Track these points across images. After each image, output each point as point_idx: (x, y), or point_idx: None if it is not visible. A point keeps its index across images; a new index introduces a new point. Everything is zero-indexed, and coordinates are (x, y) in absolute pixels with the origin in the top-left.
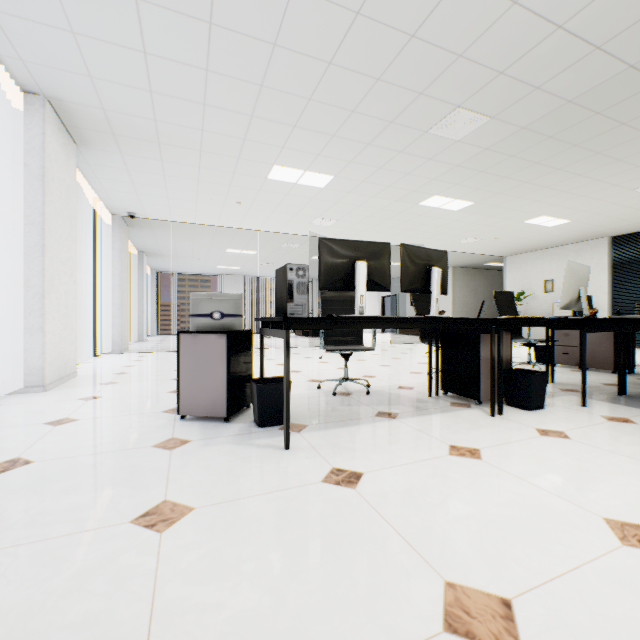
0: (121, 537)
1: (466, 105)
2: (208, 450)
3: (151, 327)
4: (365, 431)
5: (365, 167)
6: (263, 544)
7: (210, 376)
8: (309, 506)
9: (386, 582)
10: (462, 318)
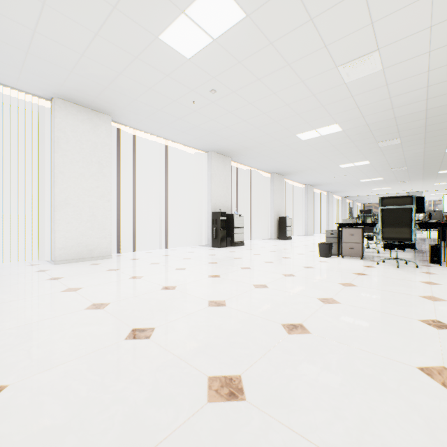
0: None
1: (399, 182)
2: None
3: (360, 226)
4: None
5: (395, 186)
6: None
7: None
8: None
9: None
10: None
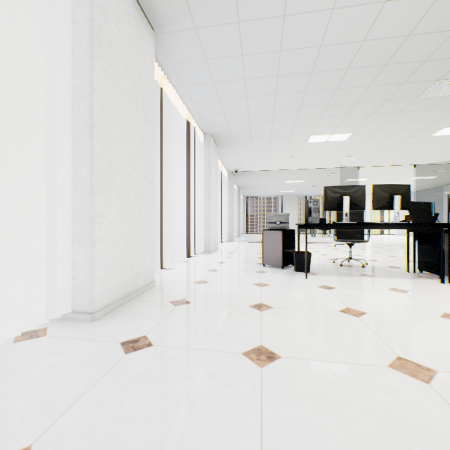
0: (250, 286)
1: (444, 77)
2: (274, 275)
3: (242, 229)
4: (348, 278)
5: (373, 124)
6: (290, 293)
7: (275, 248)
8: (309, 290)
9: (326, 304)
10: (412, 223)
